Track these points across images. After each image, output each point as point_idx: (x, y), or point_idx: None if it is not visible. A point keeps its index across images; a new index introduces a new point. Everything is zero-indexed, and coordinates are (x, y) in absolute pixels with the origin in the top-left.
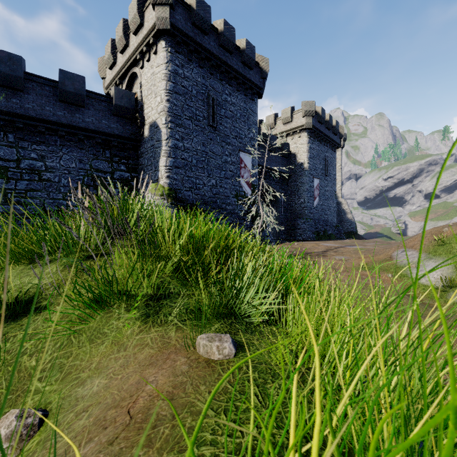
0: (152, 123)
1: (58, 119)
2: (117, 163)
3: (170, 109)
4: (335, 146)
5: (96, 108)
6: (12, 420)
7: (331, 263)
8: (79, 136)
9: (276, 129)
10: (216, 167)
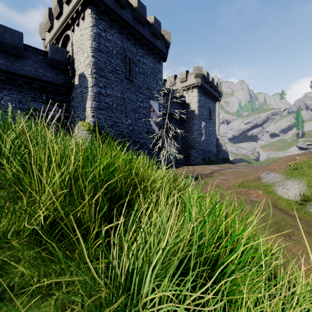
0: (81, 74)
1: None
2: (52, 104)
3: (95, 63)
4: (215, 99)
5: (34, 59)
6: None
7: (217, 182)
8: (18, 81)
9: (176, 86)
10: (131, 110)
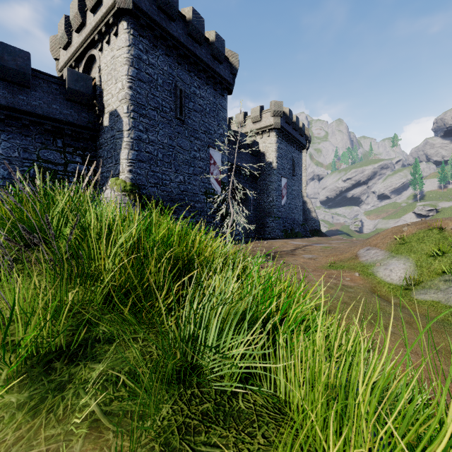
0: (112, 112)
1: None
2: (71, 154)
3: (132, 97)
4: (301, 147)
5: (45, 90)
6: None
7: (301, 262)
8: (23, 120)
9: (246, 127)
10: (183, 162)
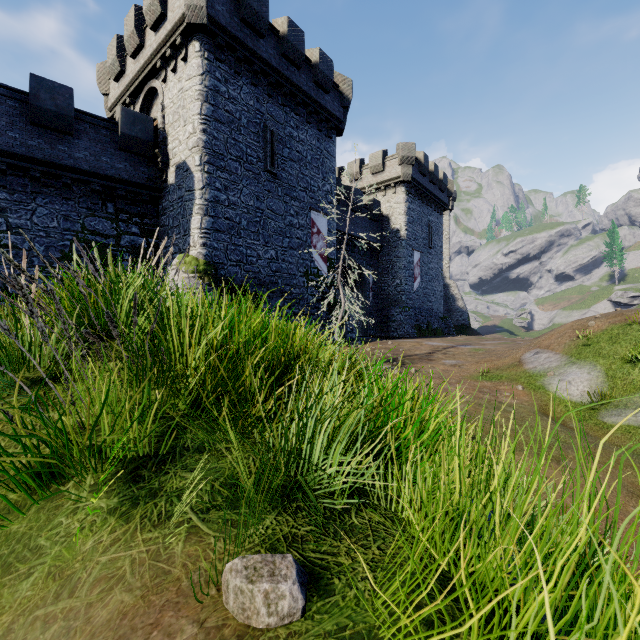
0: (180, 164)
1: (29, 152)
2: (126, 222)
3: (207, 144)
4: (442, 208)
5: (92, 137)
6: None
7: (440, 370)
8: (64, 179)
9: (362, 181)
10: (276, 232)
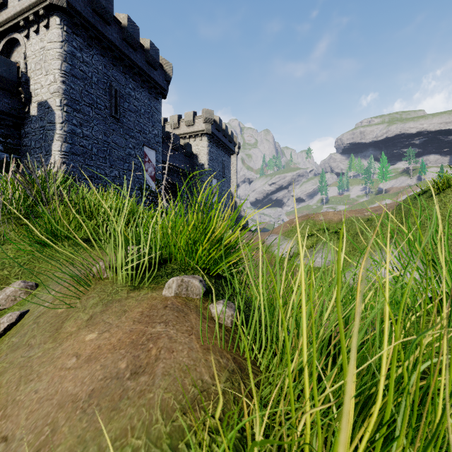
0: (42, 102)
1: None
2: None
3: (66, 92)
4: (230, 152)
5: None
6: (20, 283)
7: None
8: None
9: (180, 130)
10: (119, 158)
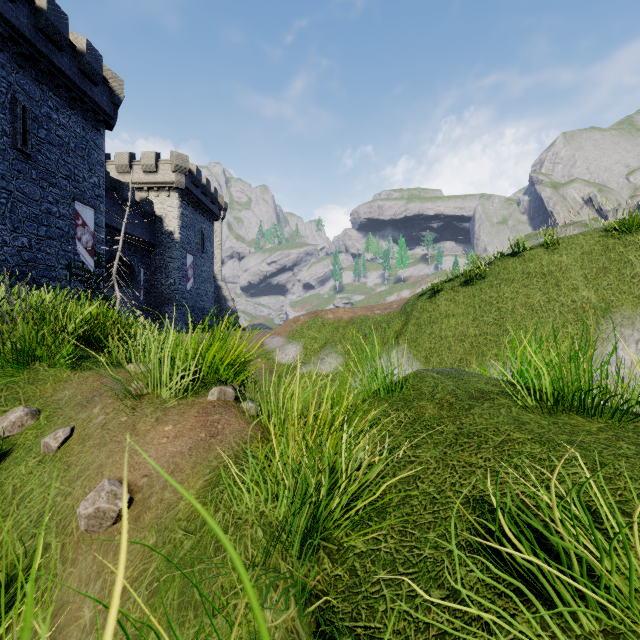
0: None
1: None
2: None
3: None
4: (213, 218)
5: None
6: (23, 408)
7: None
8: None
9: (133, 176)
10: (29, 218)
